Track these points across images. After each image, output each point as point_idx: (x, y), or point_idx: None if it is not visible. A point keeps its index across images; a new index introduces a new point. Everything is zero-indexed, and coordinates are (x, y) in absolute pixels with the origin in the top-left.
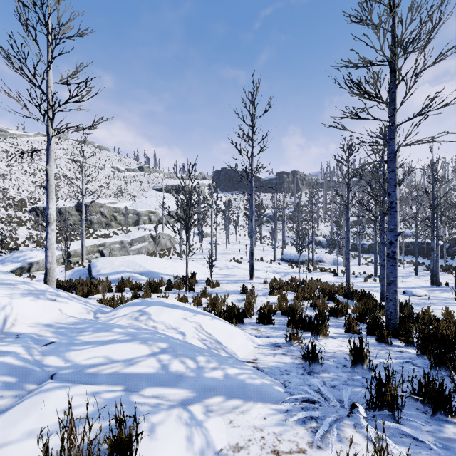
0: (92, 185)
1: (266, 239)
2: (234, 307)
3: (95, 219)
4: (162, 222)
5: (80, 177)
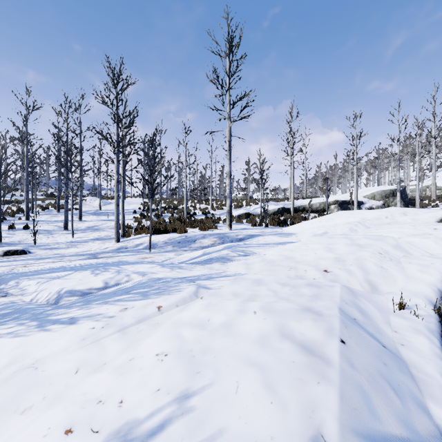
0: None
1: None
2: None
3: None
4: None
5: None
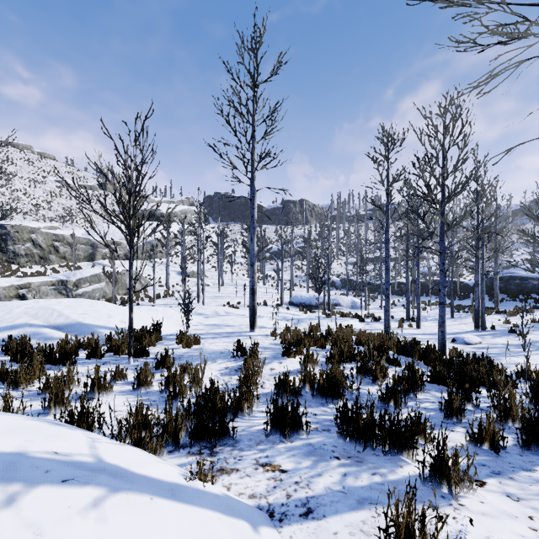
0: (24, 204)
1: (269, 280)
2: (214, 395)
3: (22, 250)
4: None
5: (3, 191)
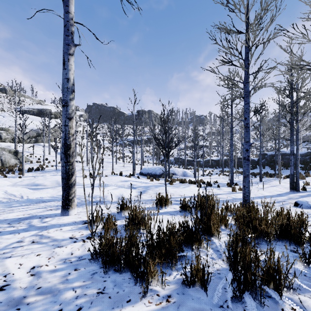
0: None
1: (127, 158)
2: None
3: None
4: (15, 139)
5: None
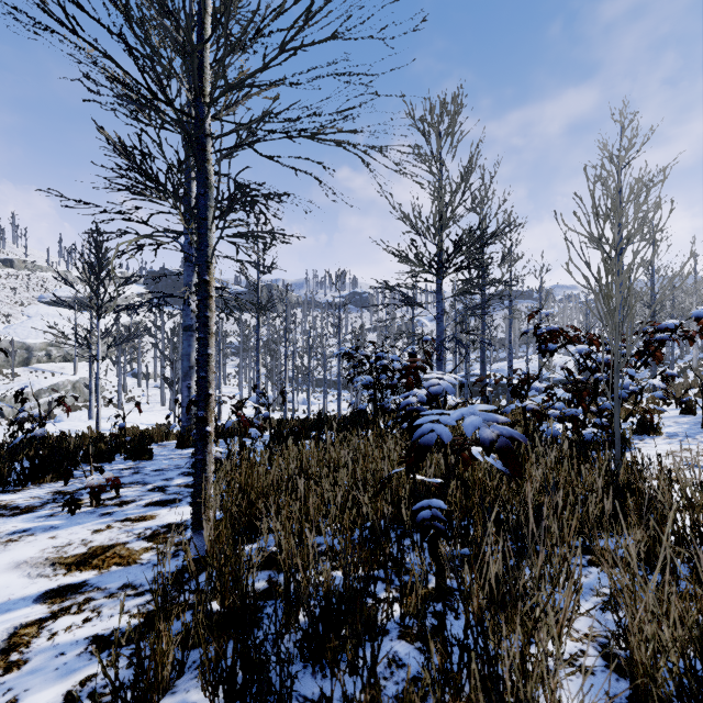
0: None
1: (231, 378)
2: None
3: None
4: (75, 360)
5: None
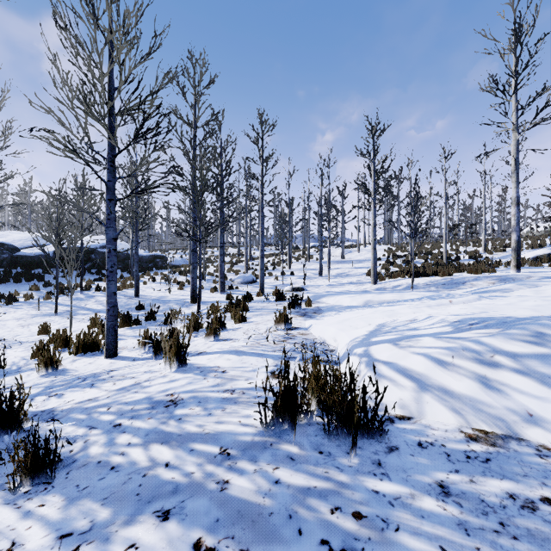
0: None
1: None
2: None
3: None
4: None
5: None
